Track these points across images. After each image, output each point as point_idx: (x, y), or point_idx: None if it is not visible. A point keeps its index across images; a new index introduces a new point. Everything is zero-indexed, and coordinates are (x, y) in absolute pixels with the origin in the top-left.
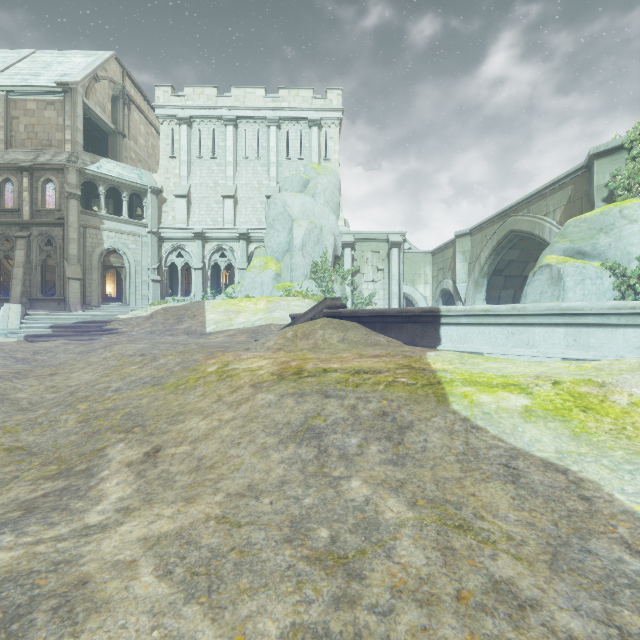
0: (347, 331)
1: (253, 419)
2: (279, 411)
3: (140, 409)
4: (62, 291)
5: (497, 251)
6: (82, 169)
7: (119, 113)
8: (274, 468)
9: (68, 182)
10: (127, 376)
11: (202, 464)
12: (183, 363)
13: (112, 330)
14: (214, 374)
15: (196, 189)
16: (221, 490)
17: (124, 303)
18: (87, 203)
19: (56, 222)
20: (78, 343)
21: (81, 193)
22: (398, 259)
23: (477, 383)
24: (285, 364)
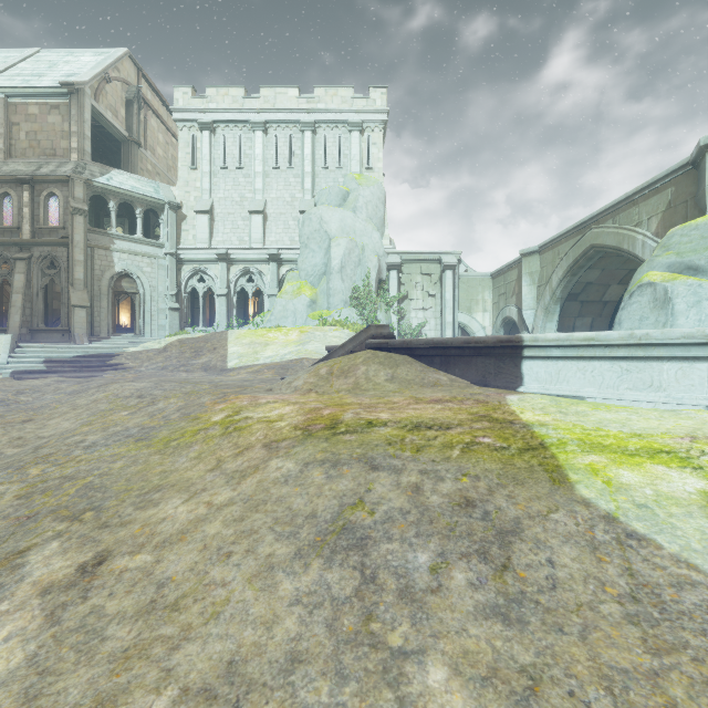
0: (397, 367)
1: (259, 505)
2: (300, 492)
3: (106, 478)
4: (67, 321)
5: (573, 271)
6: (90, 181)
7: (134, 119)
8: (281, 616)
9: (73, 196)
10: (111, 425)
11: (161, 598)
12: (185, 408)
13: (117, 365)
14: (219, 425)
15: (220, 204)
16: (174, 676)
17: (138, 334)
18: (97, 221)
19: (60, 242)
20: (74, 381)
21: (90, 210)
22: (452, 283)
23: (604, 448)
24: (315, 412)
